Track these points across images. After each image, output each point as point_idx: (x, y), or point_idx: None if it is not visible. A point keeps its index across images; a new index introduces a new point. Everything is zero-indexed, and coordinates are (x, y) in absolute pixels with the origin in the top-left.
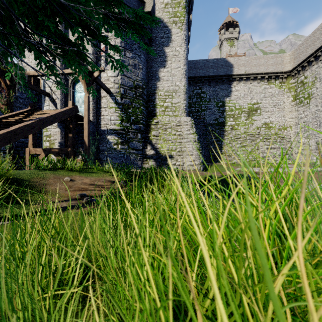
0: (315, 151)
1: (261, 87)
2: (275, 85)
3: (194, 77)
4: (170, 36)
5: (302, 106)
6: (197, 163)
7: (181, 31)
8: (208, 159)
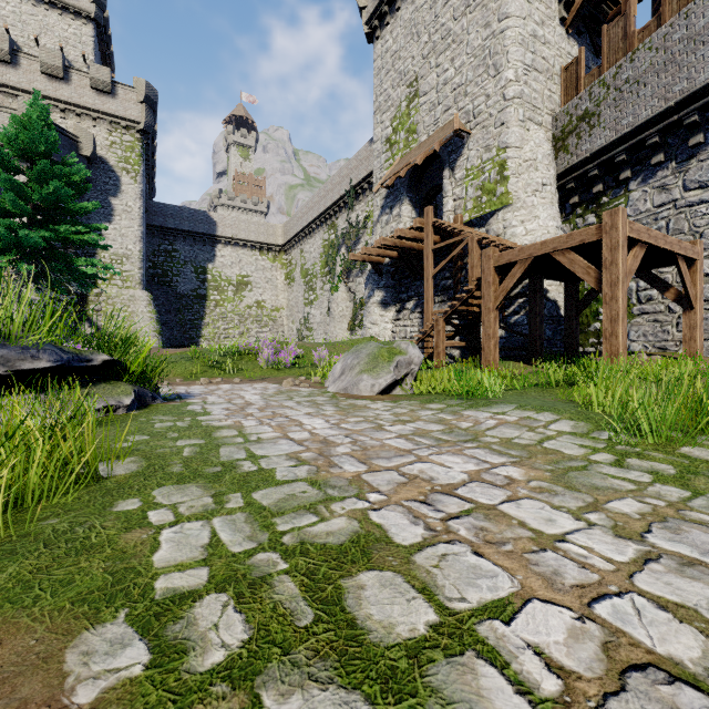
0: (296, 336)
1: (253, 258)
2: (269, 258)
3: (162, 227)
4: (119, 185)
5: (290, 288)
6: (156, 345)
7: (135, 184)
8: (181, 344)
